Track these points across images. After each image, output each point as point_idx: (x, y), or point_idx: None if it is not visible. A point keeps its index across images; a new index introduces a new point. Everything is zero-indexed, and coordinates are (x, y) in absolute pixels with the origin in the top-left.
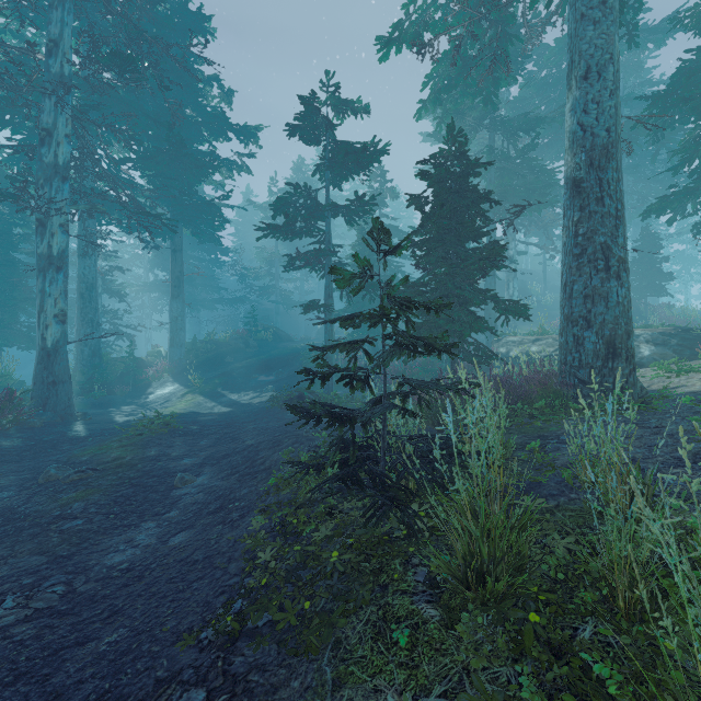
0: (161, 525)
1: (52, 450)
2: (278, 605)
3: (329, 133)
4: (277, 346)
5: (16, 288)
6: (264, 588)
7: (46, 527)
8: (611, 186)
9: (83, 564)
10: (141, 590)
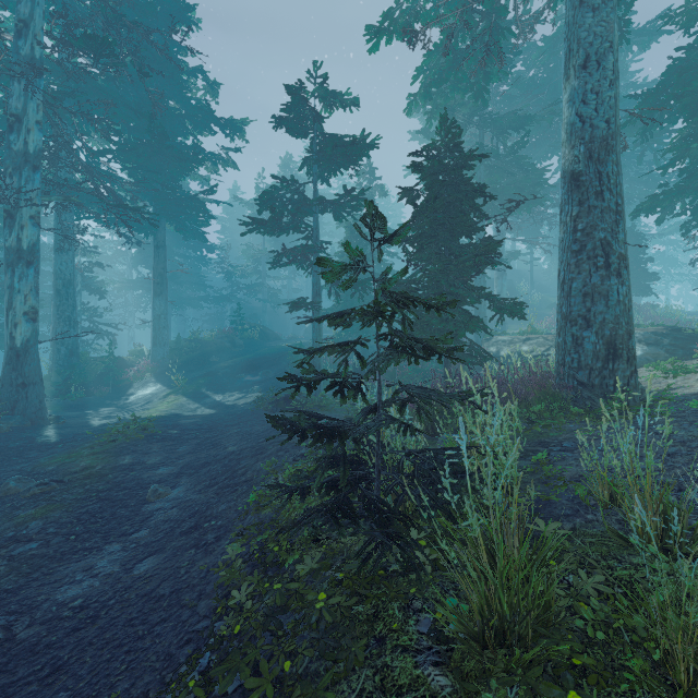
0: (127, 548)
1: (17, 458)
2: (253, 663)
3: (316, 125)
4: (264, 345)
5: None
6: (237, 637)
7: None
8: (611, 180)
9: (30, 601)
10: (93, 637)
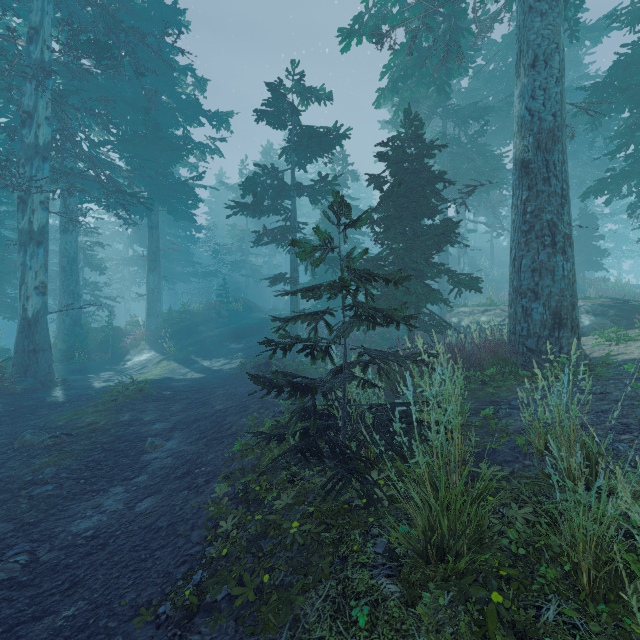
0: (129, 490)
1: (30, 415)
2: (238, 577)
3: (294, 118)
4: (247, 316)
5: (2, 262)
6: (225, 558)
7: (17, 493)
8: (557, 167)
9: (49, 531)
10: (104, 559)
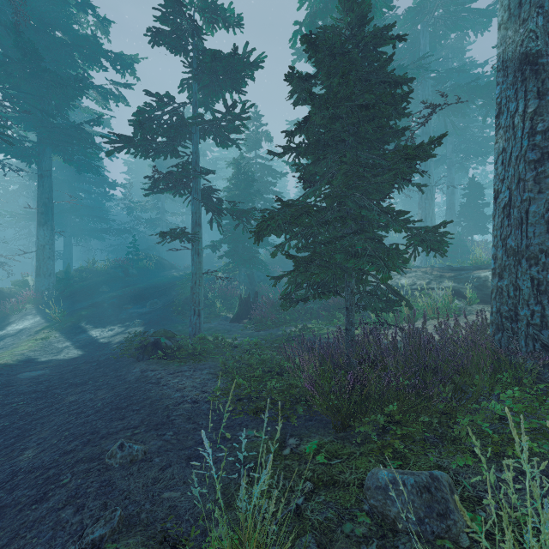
0: None
1: None
2: None
3: (198, 45)
4: (158, 274)
5: None
6: None
7: None
8: None
9: None
10: None
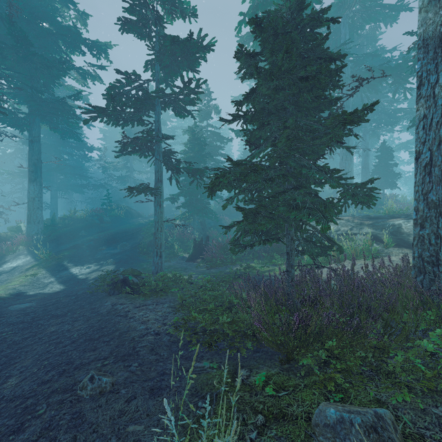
0: None
1: None
2: None
3: (160, 32)
4: (127, 221)
5: None
6: None
7: None
8: None
9: None
10: None
